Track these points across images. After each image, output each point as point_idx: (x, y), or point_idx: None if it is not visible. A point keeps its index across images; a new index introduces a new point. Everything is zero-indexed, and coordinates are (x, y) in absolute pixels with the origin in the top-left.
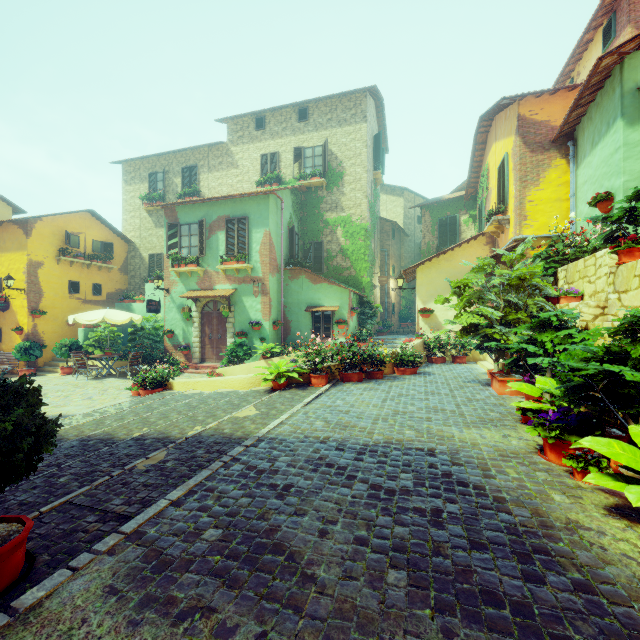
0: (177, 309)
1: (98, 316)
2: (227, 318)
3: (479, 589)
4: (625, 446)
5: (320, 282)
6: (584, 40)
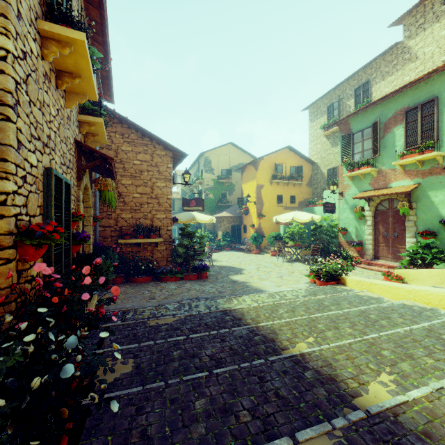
0: (350, 209)
1: (289, 216)
2: (406, 216)
3: None
4: None
5: None
6: None
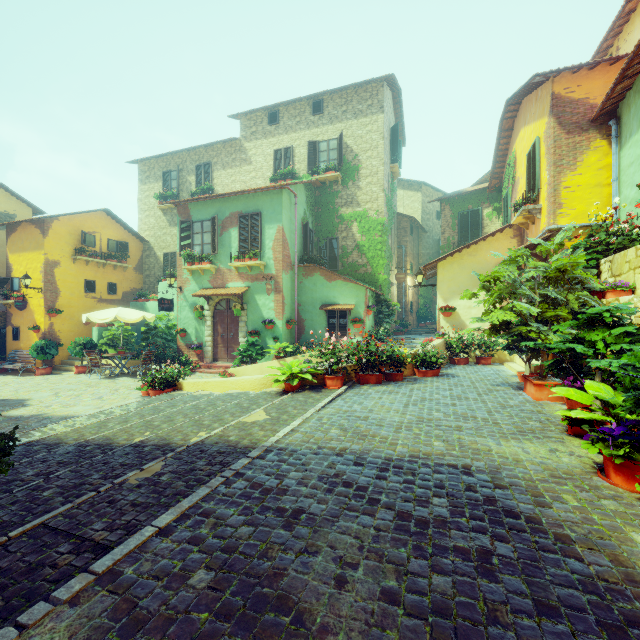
0: (190, 308)
1: (111, 315)
2: (240, 317)
3: None
4: None
5: (335, 279)
6: (626, 10)
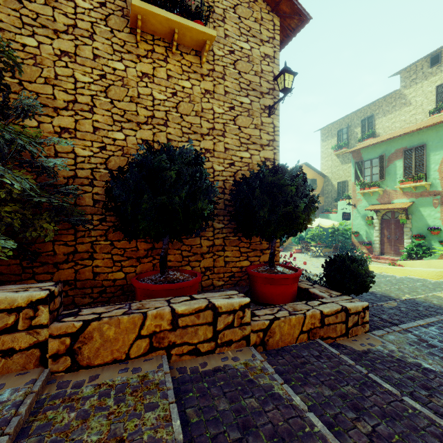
0: (361, 217)
1: (315, 222)
2: (404, 224)
3: None
4: None
5: None
6: None
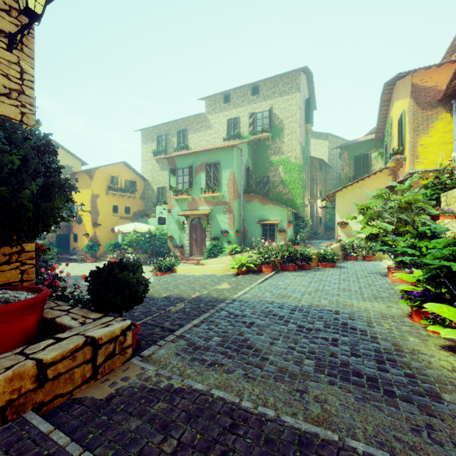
0: (175, 222)
1: (131, 227)
2: (206, 228)
3: (351, 370)
4: (450, 309)
5: (267, 204)
6: None
